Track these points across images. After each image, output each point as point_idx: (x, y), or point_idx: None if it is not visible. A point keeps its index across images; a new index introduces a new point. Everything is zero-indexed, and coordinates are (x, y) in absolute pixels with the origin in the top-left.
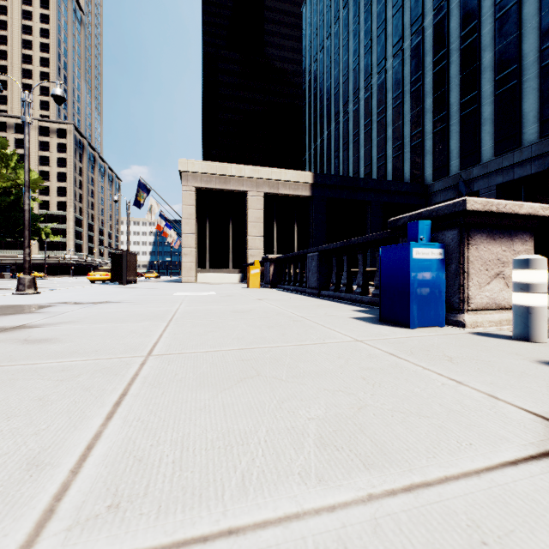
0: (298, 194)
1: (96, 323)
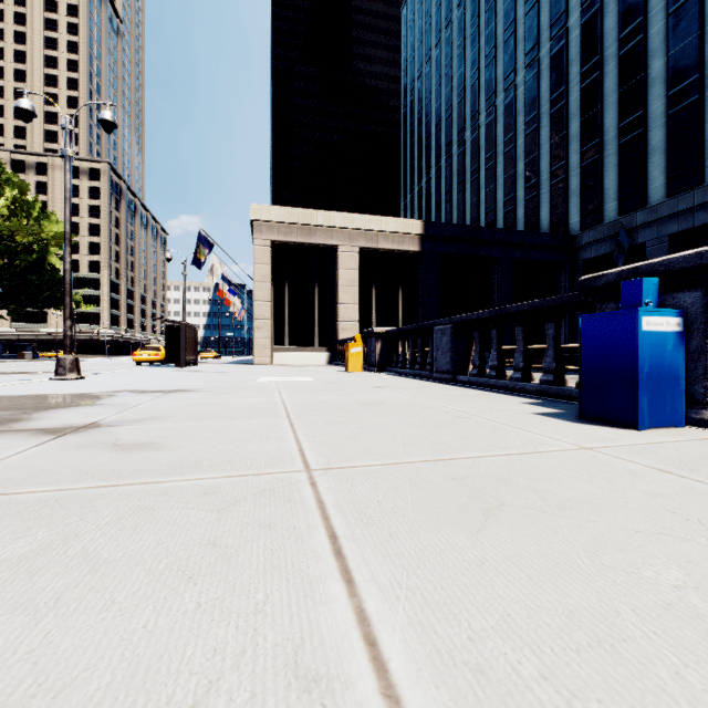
0: (404, 249)
1: (192, 420)
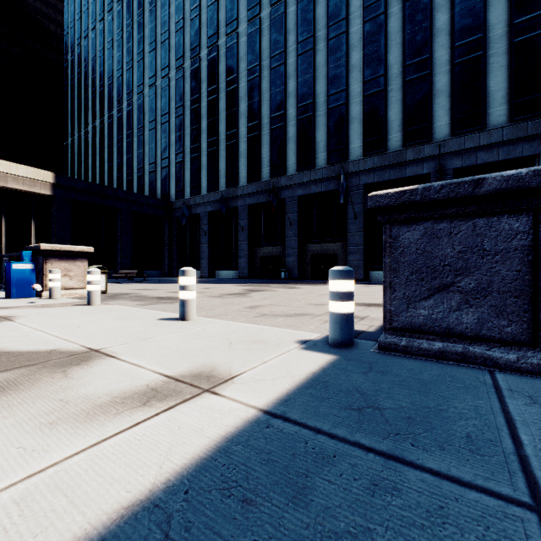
0: (36, 191)
1: None
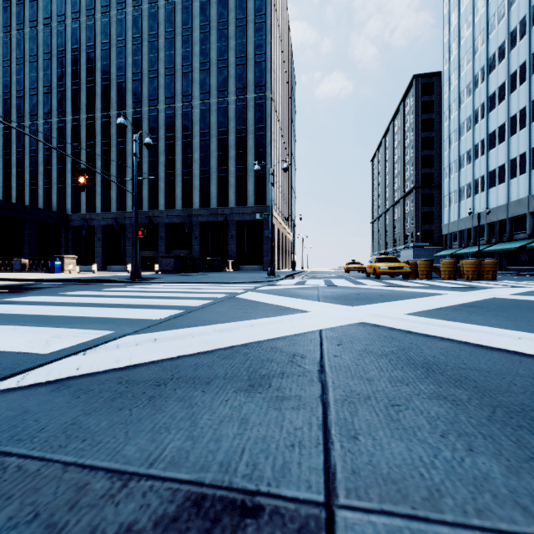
0: None
1: None
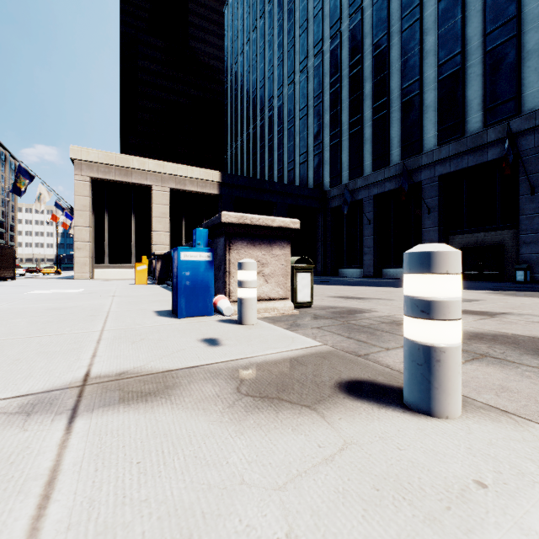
0: (206, 191)
1: None
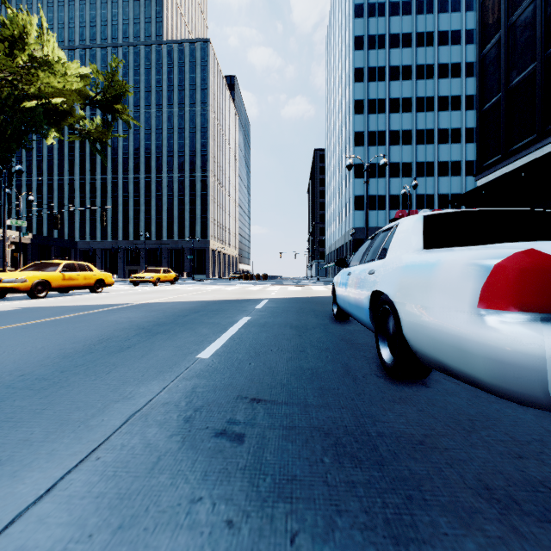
0: (26, 242)
1: None
